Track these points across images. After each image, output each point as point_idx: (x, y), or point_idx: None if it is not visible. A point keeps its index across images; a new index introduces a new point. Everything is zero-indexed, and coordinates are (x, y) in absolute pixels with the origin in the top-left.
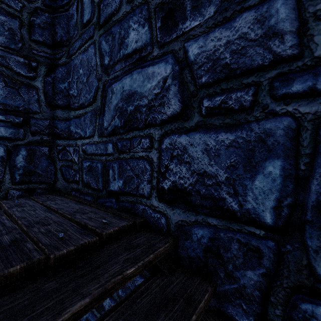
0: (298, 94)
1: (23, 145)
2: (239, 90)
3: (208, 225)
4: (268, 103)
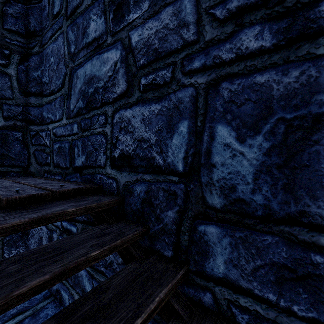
0: (197, 69)
1: None
2: (163, 69)
3: (145, 181)
4: (180, 77)
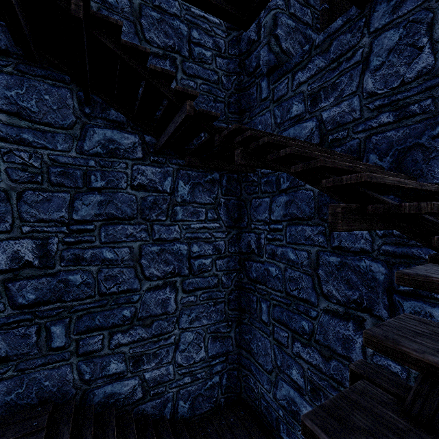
0: None
1: (225, 371)
2: None
3: None
4: None
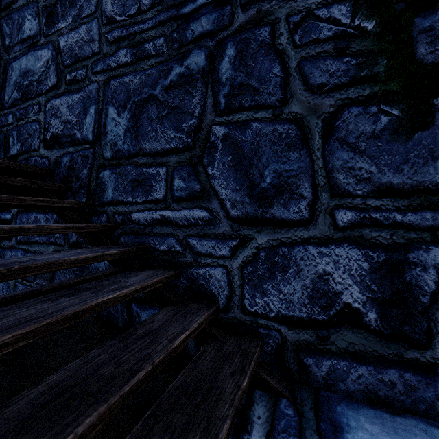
0: (99, 71)
1: None
2: (81, 69)
3: (69, 153)
4: (91, 76)
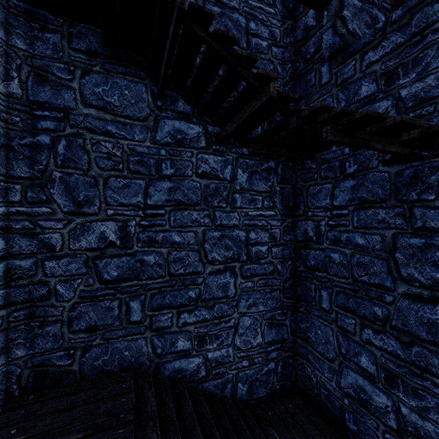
0: None
1: (280, 359)
2: None
3: None
4: None
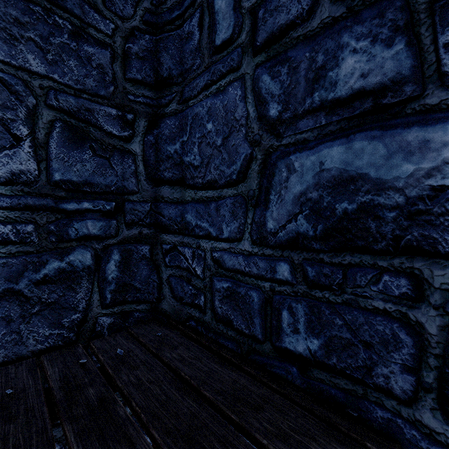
0: None
1: (116, 244)
2: None
3: None
4: None
